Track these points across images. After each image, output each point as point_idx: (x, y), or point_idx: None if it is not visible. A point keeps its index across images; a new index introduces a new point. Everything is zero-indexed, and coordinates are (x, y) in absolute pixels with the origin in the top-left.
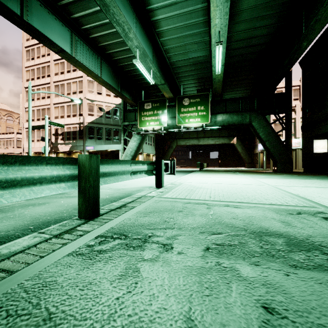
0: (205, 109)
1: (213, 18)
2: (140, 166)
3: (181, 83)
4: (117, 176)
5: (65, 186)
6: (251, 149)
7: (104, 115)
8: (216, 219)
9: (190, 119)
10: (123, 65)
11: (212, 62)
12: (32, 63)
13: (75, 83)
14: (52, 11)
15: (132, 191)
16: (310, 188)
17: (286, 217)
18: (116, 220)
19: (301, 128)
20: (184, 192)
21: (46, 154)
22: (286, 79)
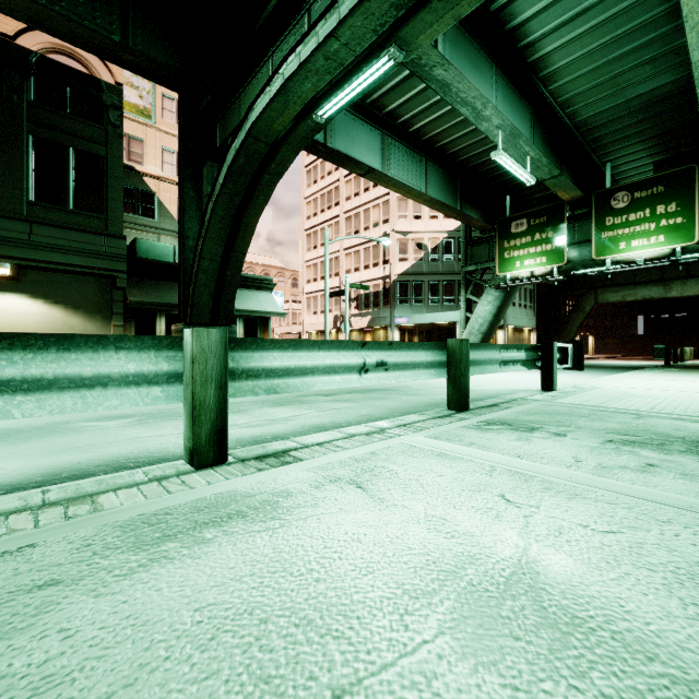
0: (681, 211)
1: (690, 13)
2: (513, 353)
3: (607, 157)
4: (482, 366)
5: (435, 373)
6: None
7: (426, 257)
8: (642, 427)
9: (632, 241)
10: (466, 158)
11: (698, 98)
12: (314, 190)
13: (376, 207)
14: (357, 115)
15: (498, 395)
16: None
17: None
18: (492, 414)
19: None
20: (598, 400)
21: (347, 334)
22: None
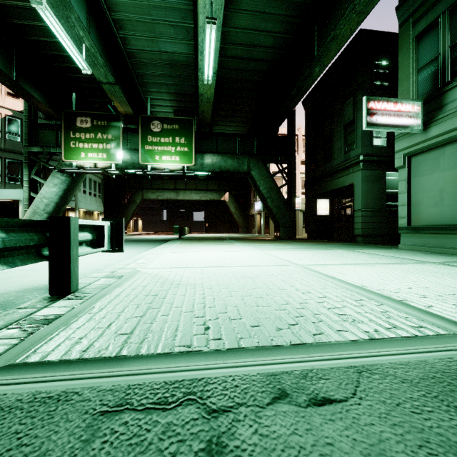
0: (187, 144)
1: None
2: None
3: (148, 95)
4: None
5: None
6: (247, 209)
7: None
8: None
9: (163, 156)
10: (20, 24)
11: (199, 63)
12: None
13: None
14: None
15: None
16: (355, 267)
17: None
18: None
19: (305, 184)
20: (128, 313)
21: None
22: (289, 120)
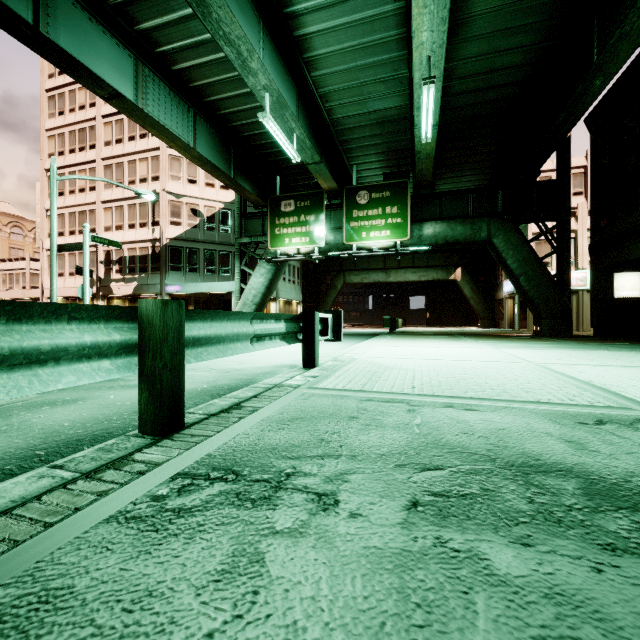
0: (400, 213)
1: (417, 30)
2: (270, 324)
3: (353, 161)
4: (224, 344)
5: (112, 366)
6: (491, 291)
7: (202, 224)
8: (429, 436)
9: (371, 232)
10: (238, 125)
11: (415, 119)
12: (60, 122)
13: (144, 161)
14: (96, 17)
15: (256, 376)
16: (612, 368)
17: (575, 431)
18: (219, 437)
19: (589, 249)
20: (360, 378)
21: (86, 300)
22: (560, 154)
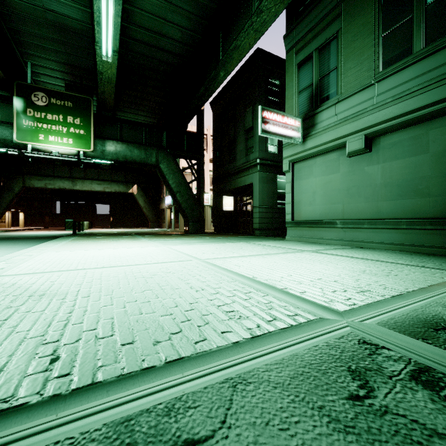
0: (83, 126)
1: None
2: None
3: (29, 58)
4: None
5: None
6: (157, 203)
7: None
8: None
9: (50, 136)
10: None
11: (96, 35)
12: None
13: None
14: None
15: None
16: (250, 258)
17: None
18: None
19: (212, 181)
20: None
21: None
22: (198, 119)
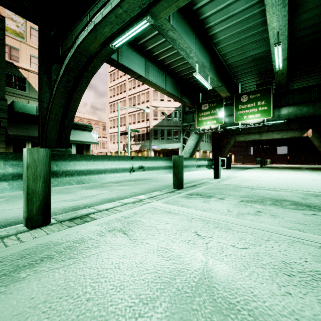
0: (266, 104)
1: (270, 23)
2: (202, 162)
3: (239, 80)
4: (189, 168)
5: (167, 171)
6: None
7: (166, 118)
8: (254, 194)
9: (249, 116)
10: (183, 75)
11: (273, 59)
12: (113, 84)
13: (143, 94)
14: (133, 49)
15: (196, 180)
16: None
17: (310, 197)
18: (193, 190)
19: None
20: (236, 182)
21: (128, 153)
22: None
